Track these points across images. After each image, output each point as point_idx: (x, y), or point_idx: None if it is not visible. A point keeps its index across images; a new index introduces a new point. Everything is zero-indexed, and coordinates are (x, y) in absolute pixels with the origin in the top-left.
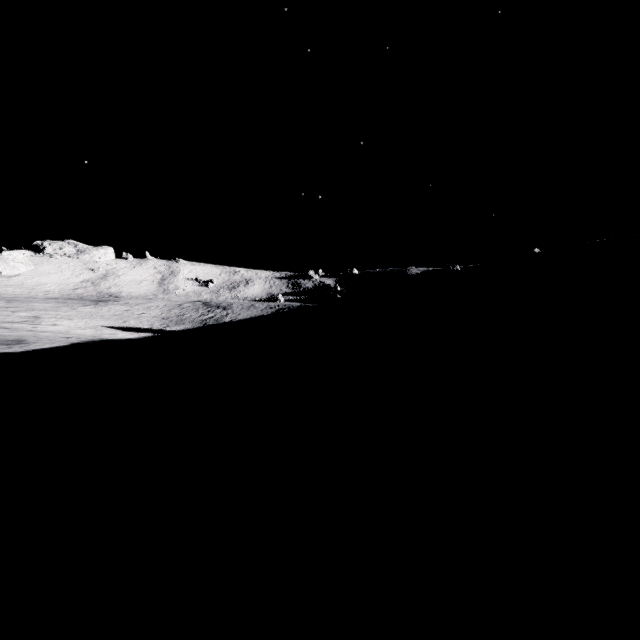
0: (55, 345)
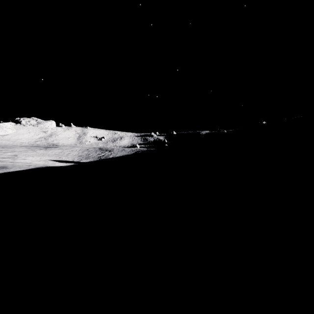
0: (21, 169)
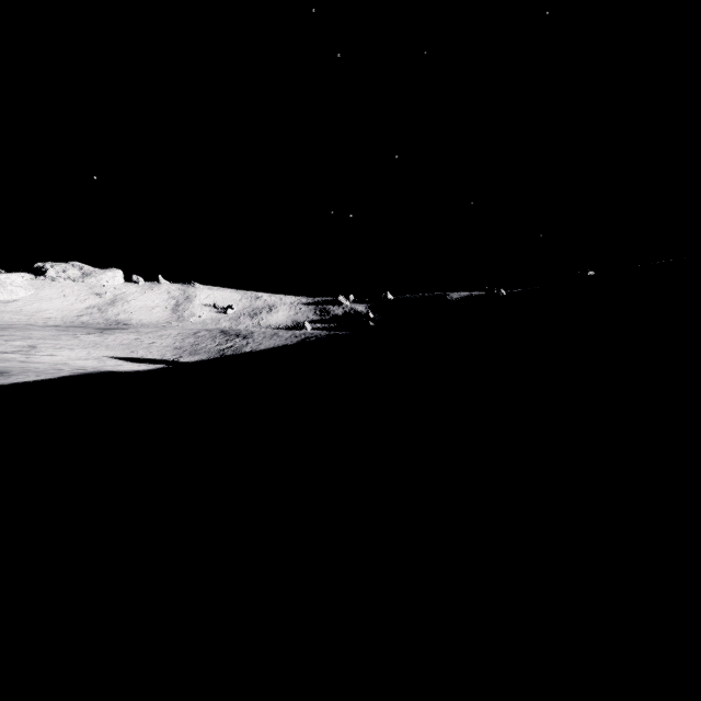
0: (40, 378)
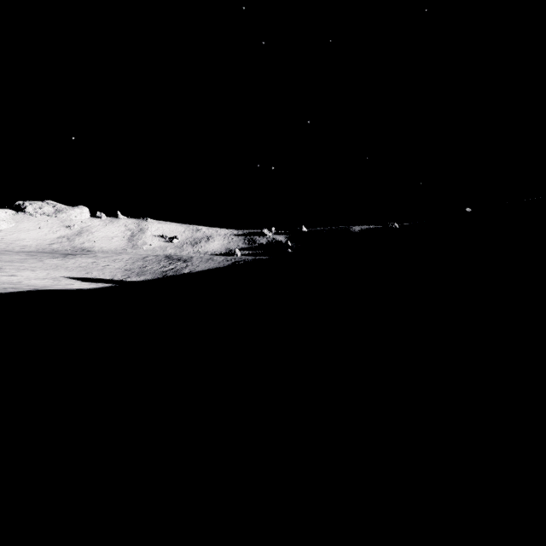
0: None
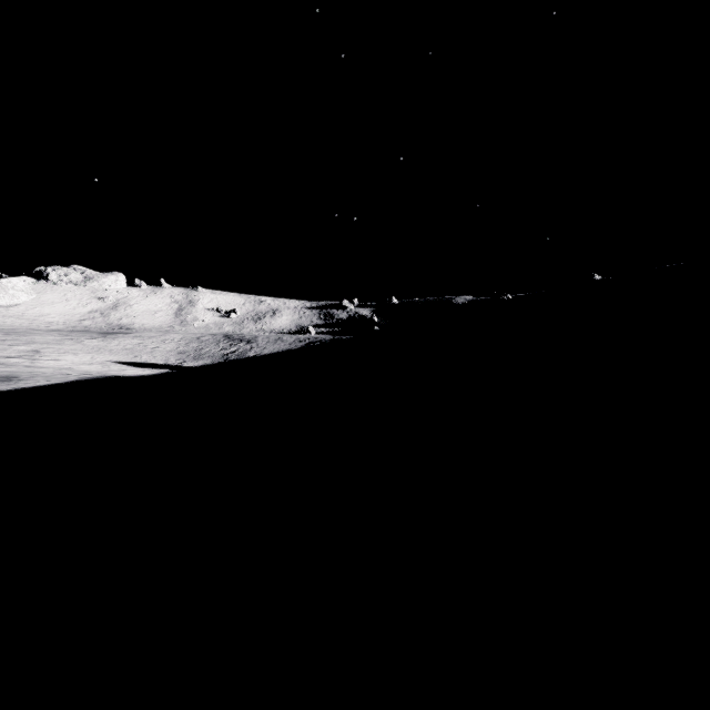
0: (50, 382)
